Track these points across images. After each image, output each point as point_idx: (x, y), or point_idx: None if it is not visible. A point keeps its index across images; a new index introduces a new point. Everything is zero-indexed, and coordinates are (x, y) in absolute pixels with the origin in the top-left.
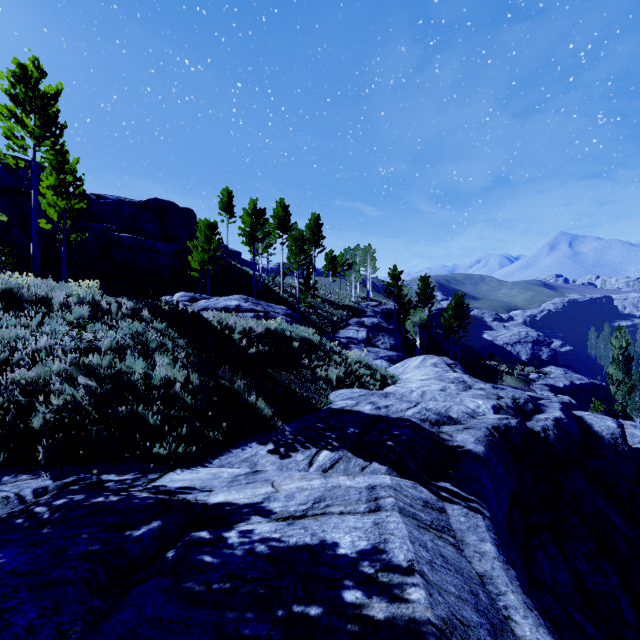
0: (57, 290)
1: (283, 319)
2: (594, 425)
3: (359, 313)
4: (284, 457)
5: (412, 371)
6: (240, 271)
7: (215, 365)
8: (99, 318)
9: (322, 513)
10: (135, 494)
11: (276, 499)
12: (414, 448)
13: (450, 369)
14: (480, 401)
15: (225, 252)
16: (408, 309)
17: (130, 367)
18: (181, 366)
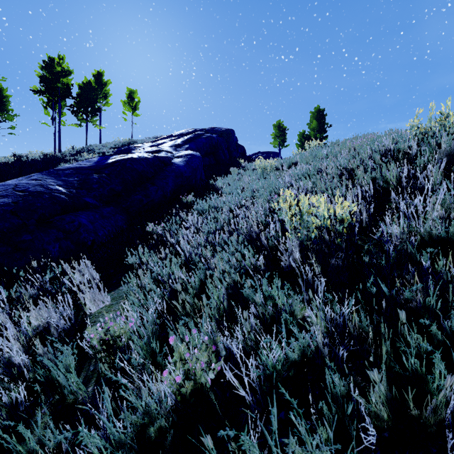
0: None
1: None
2: None
3: None
4: None
5: None
6: None
7: None
8: None
9: None
10: None
11: None
12: None
13: None
14: None
15: None
16: None
17: None
18: None
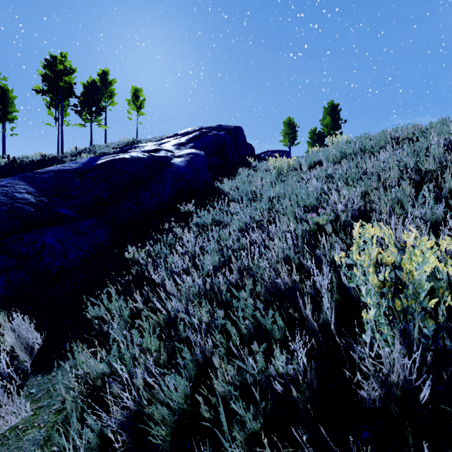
0: None
1: None
2: None
3: None
4: None
5: None
6: None
7: None
8: None
9: None
10: None
11: None
12: None
13: None
14: None
15: None
16: None
17: None
18: None
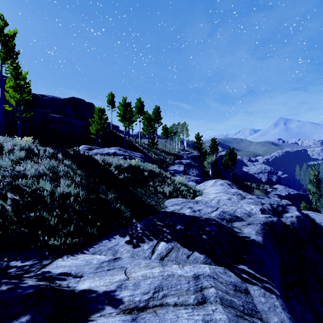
0: (7, 142)
1: (139, 160)
2: (316, 219)
3: (180, 157)
4: (135, 246)
5: (209, 188)
6: (118, 135)
7: (98, 185)
8: (31, 158)
9: (160, 304)
10: (24, 282)
11: (126, 287)
12: (220, 240)
13: (230, 187)
14: (252, 206)
15: (110, 126)
16: (205, 155)
17: (43, 187)
18: (77, 186)
